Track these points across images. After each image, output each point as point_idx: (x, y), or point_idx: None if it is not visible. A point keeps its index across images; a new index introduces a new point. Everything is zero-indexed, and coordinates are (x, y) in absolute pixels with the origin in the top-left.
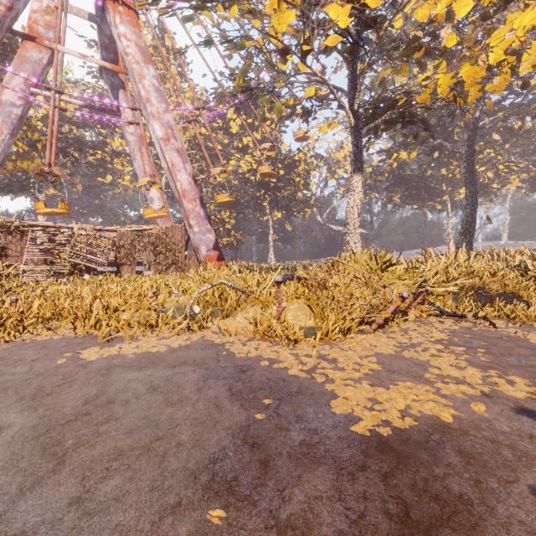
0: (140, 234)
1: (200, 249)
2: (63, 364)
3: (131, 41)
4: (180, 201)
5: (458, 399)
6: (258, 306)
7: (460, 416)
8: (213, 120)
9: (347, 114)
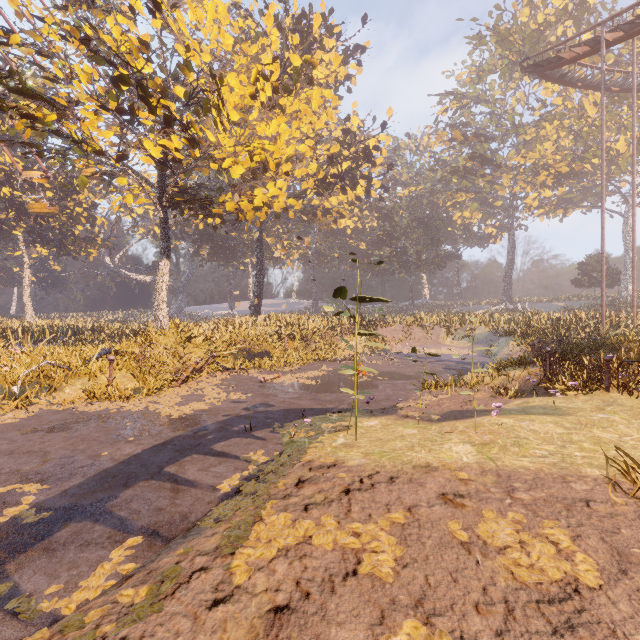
0: None
1: None
2: None
3: None
4: None
5: (213, 403)
6: (84, 380)
7: (211, 407)
8: None
9: (157, 208)
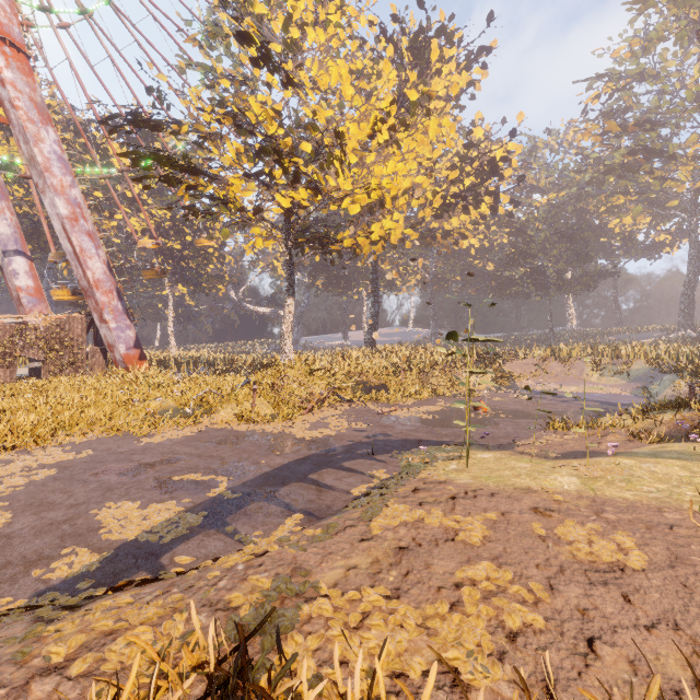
0: (22, 327)
1: (118, 347)
2: (146, 445)
3: (23, 93)
4: (90, 291)
5: (338, 430)
6: (233, 405)
7: (337, 434)
8: (87, 152)
9: (284, 251)
